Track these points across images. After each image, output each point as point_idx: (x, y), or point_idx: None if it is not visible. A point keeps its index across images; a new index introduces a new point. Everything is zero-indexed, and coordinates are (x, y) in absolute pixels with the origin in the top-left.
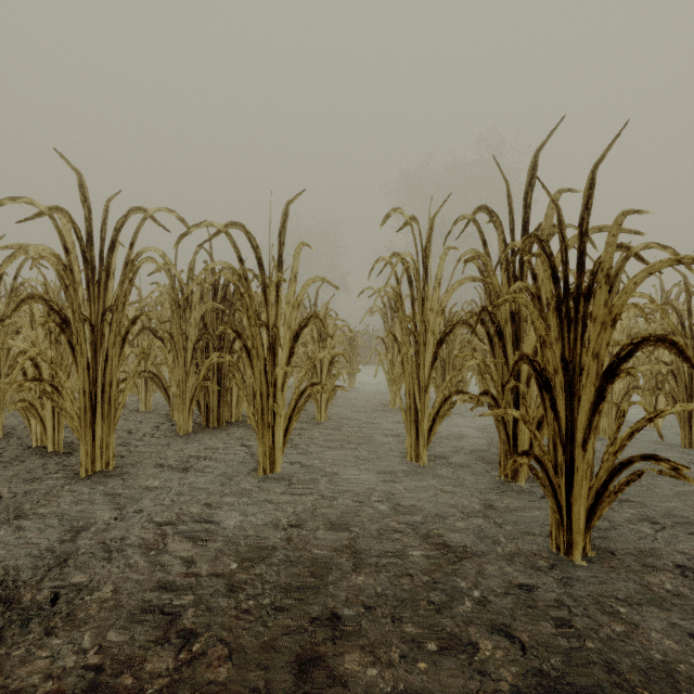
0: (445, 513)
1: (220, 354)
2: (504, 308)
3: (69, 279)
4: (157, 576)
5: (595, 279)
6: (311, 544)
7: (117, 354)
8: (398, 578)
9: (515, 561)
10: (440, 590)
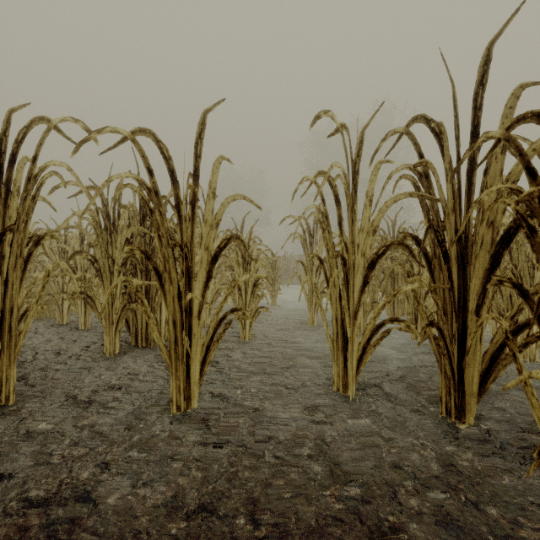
0: (393, 479)
1: (126, 277)
2: (450, 226)
3: None
4: None
5: None
6: None
7: (18, 277)
8: None
9: None
10: None
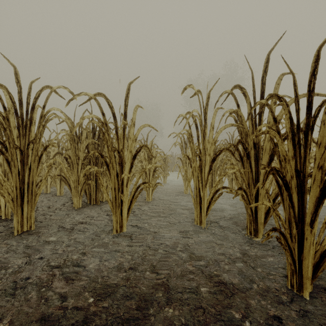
0: (219, 259)
1: (91, 166)
2: (250, 141)
3: (7, 124)
4: (40, 309)
5: (316, 120)
6: (140, 283)
7: (36, 166)
8: (194, 310)
9: (267, 295)
10: (223, 321)
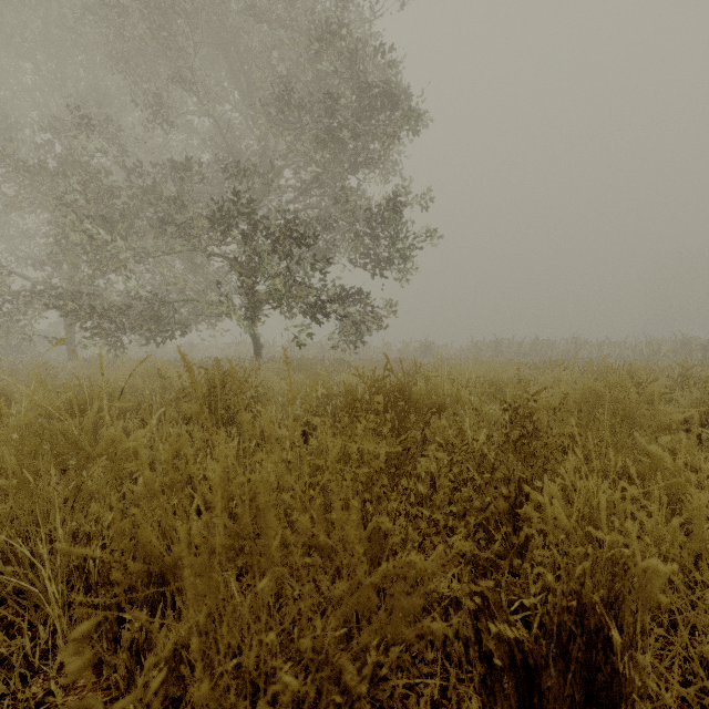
0: None
1: None
2: None
3: None
4: None
5: None
6: None
7: None
8: None
9: None
10: None
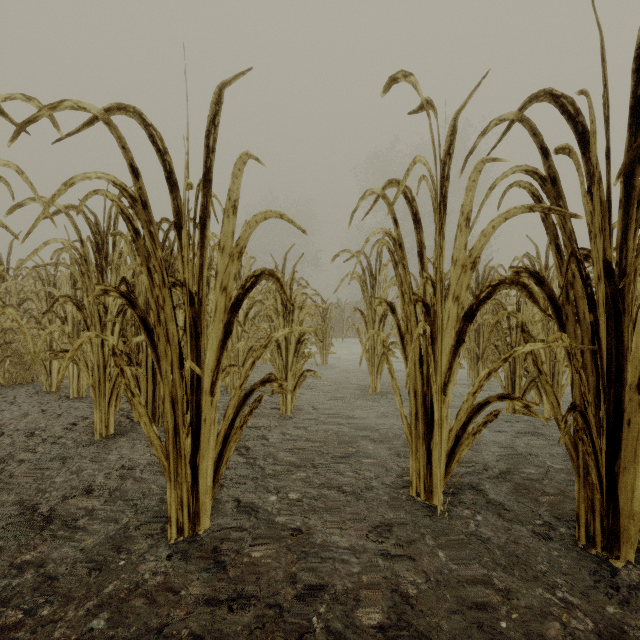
0: None
1: (97, 334)
2: (597, 253)
3: None
4: None
5: None
6: None
7: None
8: None
9: None
10: None
